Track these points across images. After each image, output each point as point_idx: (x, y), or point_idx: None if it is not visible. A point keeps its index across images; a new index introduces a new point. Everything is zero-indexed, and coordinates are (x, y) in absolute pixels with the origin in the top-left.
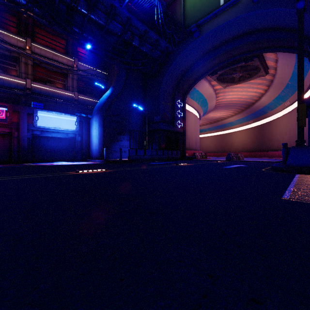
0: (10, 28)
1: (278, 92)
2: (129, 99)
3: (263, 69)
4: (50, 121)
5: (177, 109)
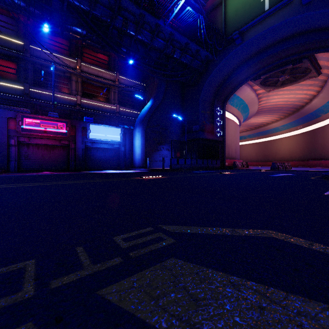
0: (63, 51)
1: None
2: (168, 109)
3: (315, 70)
4: (99, 134)
5: (216, 117)
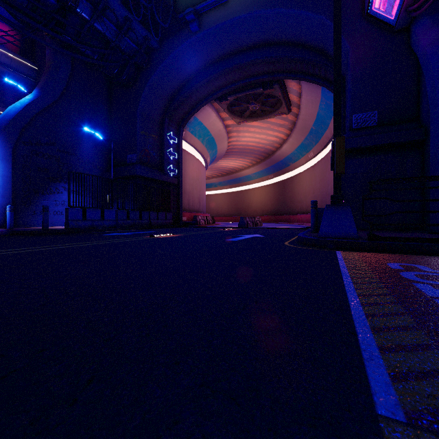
0: None
1: (301, 139)
2: (78, 118)
3: (285, 104)
4: None
5: (167, 146)
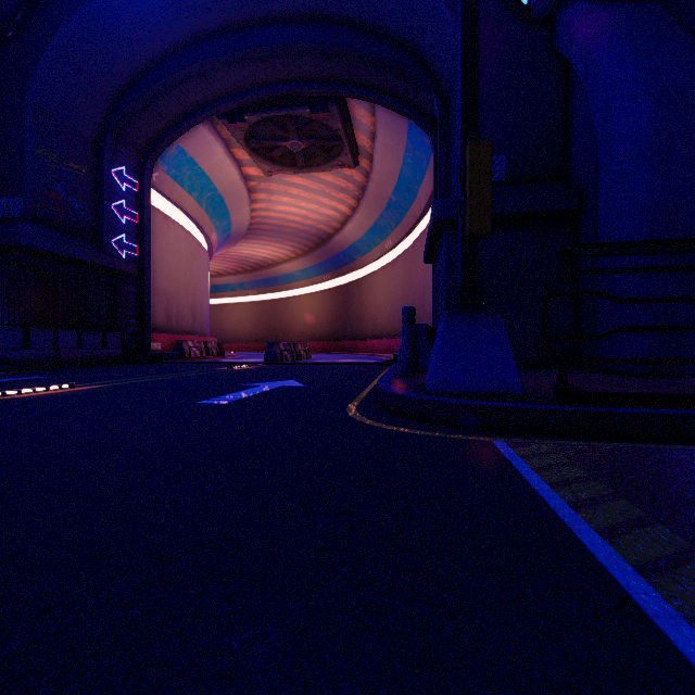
0: None
1: (374, 217)
2: None
3: (350, 148)
4: None
5: (113, 194)
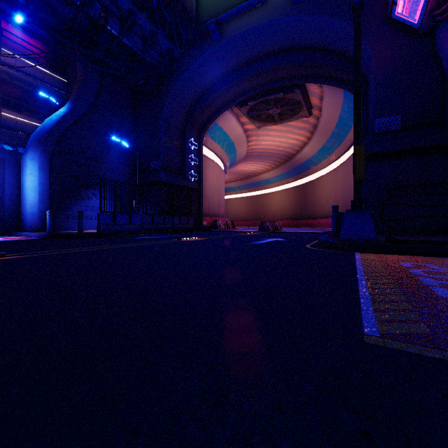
0: None
1: (323, 142)
2: (106, 128)
3: (306, 107)
4: None
5: (189, 152)
